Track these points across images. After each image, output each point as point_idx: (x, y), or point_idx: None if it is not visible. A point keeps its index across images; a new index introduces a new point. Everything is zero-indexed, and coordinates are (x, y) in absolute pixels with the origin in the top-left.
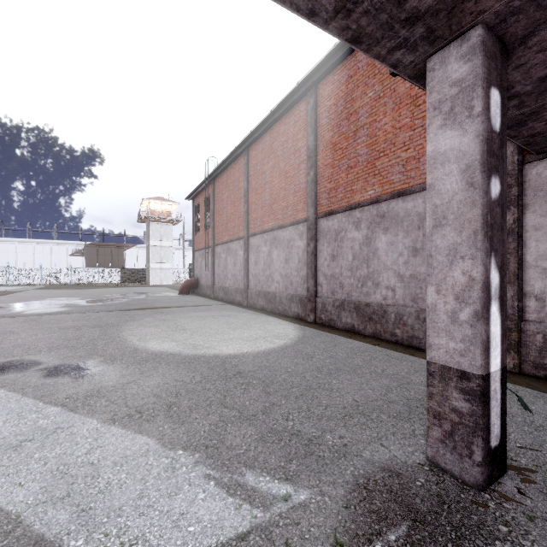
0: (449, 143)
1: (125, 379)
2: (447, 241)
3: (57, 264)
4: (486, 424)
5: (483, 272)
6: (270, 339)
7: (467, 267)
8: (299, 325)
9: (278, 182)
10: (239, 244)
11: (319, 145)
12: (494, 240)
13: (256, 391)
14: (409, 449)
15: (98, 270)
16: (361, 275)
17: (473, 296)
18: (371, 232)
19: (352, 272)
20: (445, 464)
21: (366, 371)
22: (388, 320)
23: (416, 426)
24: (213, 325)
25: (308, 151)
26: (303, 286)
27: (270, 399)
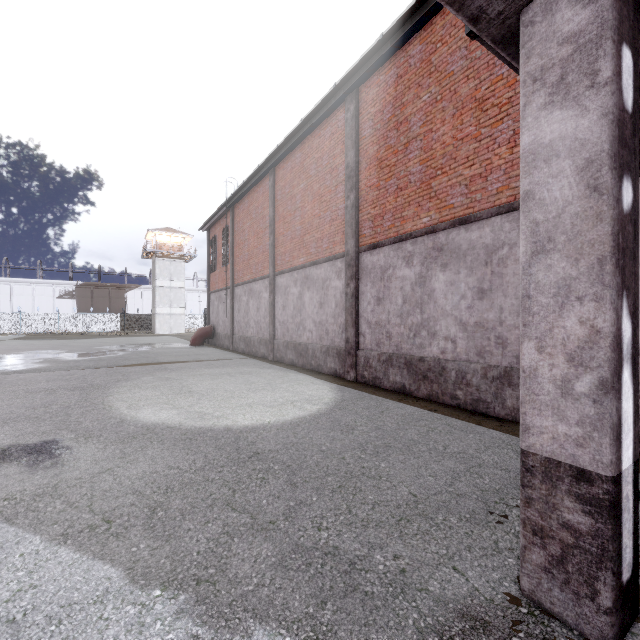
0: (559, 128)
1: (98, 466)
2: (554, 274)
3: (41, 309)
4: (618, 550)
5: (614, 320)
6: (300, 404)
7: (587, 314)
8: (337, 384)
9: (310, 208)
10: (264, 284)
11: (361, 162)
12: (626, 273)
13: (278, 482)
14: (495, 576)
15: (93, 316)
16: (413, 323)
17: (598, 356)
18: (426, 268)
19: (402, 318)
20: (552, 604)
21: (423, 448)
22: (447, 379)
23: (499, 534)
24: (228, 385)
25: (348, 170)
26: (342, 336)
27: (296, 495)
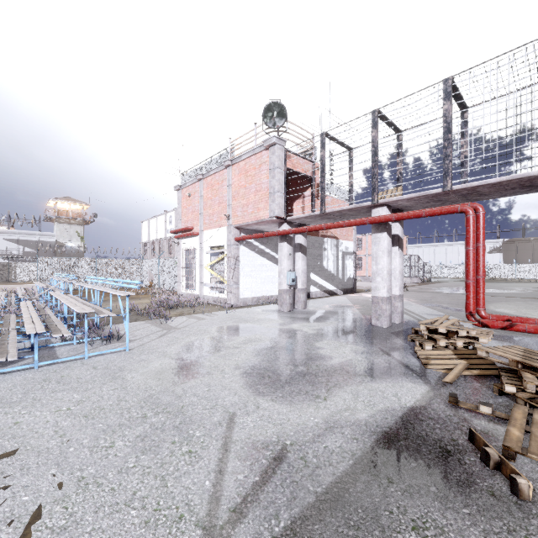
0: None
1: None
2: None
3: None
4: None
5: None
6: None
7: None
8: None
9: None
10: None
11: None
12: None
13: None
14: None
15: (515, 266)
16: None
17: None
18: None
19: None
20: None
21: None
22: None
23: None
24: None
25: None
26: None
27: None
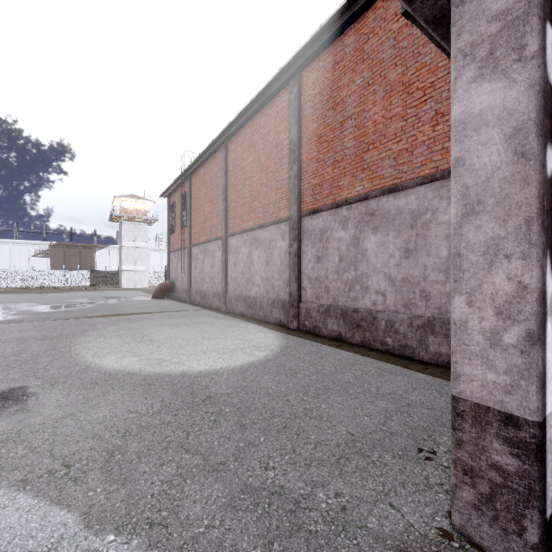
0: (488, 99)
1: (61, 411)
2: (484, 234)
3: (18, 266)
4: (543, 489)
5: (540, 277)
6: (249, 351)
7: (515, 270)
8: (281, 332)
9: (258, 178)
10: (217, 244)
11: (302, 138)
12: (549, 233)
13: (229, 424)
14: (427, 511)
15: (65, 272)
16: (348, 278)
17: (526, 310)
18: (359, 231)
19: (339, 275)
20: (481, 539)
21: (358, 390)
22: (378, 328)
23: (429, 469)
24: (185, 334)
25: (291, 144)
26: (286, 290)
27: (245, 436)
